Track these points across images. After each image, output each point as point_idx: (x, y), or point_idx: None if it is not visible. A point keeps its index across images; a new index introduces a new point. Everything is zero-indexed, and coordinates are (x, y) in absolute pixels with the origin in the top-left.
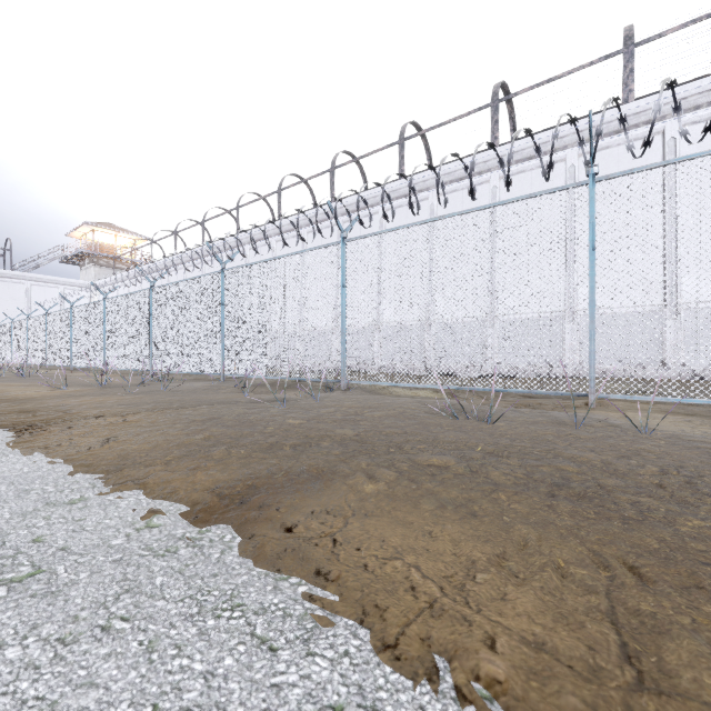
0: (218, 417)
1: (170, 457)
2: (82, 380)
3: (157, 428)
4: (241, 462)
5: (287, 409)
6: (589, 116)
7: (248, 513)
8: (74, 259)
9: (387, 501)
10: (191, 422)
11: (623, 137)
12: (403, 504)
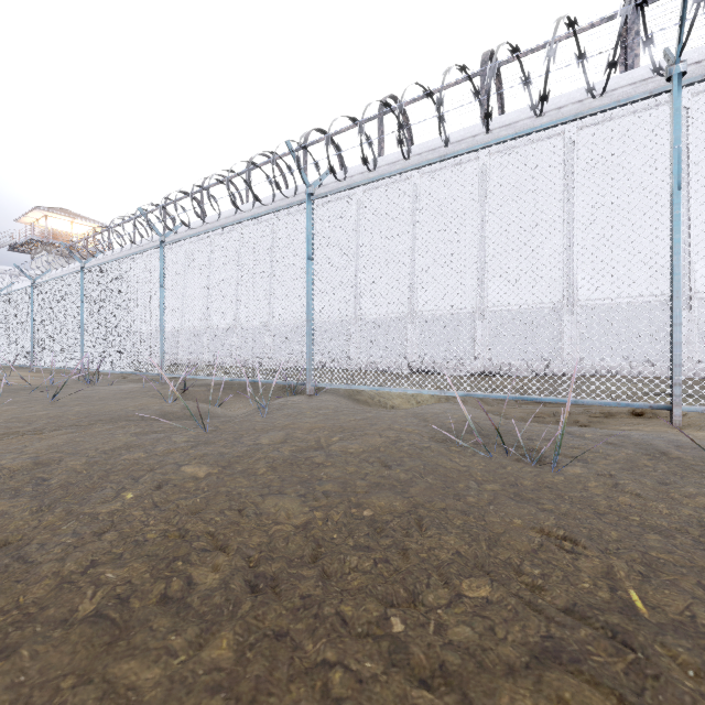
0: (62, 458)
1: None
2: None
3: None
4: None
5: (207, 434)
6: None
7: None
8: (25, 247)
9: None
10: None
11: (628, 107)
12: None
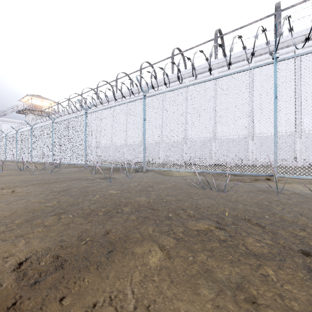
0: (70, 189)
1: (14, 223)
2: (16, 167)
3: (27, 197)
4: (62, 228)
5: (112, 183)
6: (276, 24)
7: (27, 308)
8: (23, 111)
9: (168, 283)
10: (52, 193)
11: None
12: (184, 289)
